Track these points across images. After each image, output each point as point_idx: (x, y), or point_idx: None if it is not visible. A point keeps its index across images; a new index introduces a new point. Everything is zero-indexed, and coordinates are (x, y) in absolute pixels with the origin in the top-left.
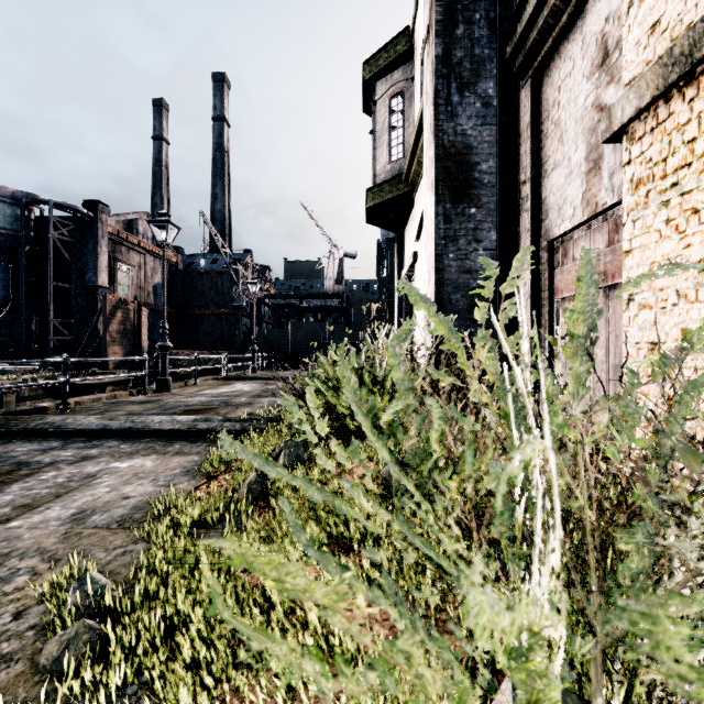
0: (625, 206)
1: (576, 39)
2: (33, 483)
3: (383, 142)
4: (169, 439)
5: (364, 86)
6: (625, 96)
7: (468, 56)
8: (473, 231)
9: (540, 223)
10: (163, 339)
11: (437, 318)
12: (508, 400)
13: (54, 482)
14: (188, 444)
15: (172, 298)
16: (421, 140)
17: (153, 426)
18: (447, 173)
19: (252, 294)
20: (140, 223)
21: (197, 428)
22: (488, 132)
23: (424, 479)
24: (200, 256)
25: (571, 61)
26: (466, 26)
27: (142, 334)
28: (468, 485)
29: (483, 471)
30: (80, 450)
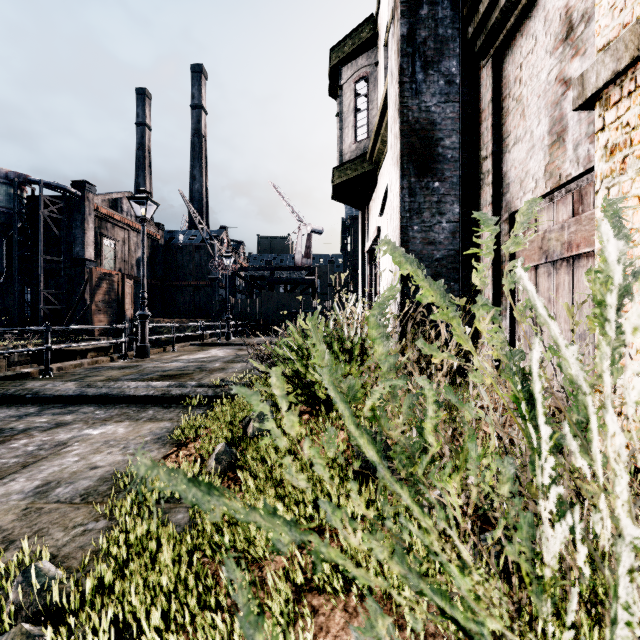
0: (598, 173)
1: (539, 16)
2: (3, 452)
3: (348, 123)
4: (144, 404)
5: (331, 71)
6: (600, 60)
7: (431, 36)
8: (437, 204)
9: (501, 197)
10: (142, 308)
11: (426, 282)
12: (534, 386)
13: (24, 450)
14: (161, 410)
15: (153, 271)
16: (385, 119)
17: (128, 392)
18: (411, 148)
19: (227, 266)
20: (124, 202)
21: (171, 394)
22: (452, 109)
23: (419, 482)
24: (180, 232)
25: (533, 37)
26: (430, 7)
27: (125, 304)
28: (472, 488)
29: (484, 464)
30: (56, 416)
